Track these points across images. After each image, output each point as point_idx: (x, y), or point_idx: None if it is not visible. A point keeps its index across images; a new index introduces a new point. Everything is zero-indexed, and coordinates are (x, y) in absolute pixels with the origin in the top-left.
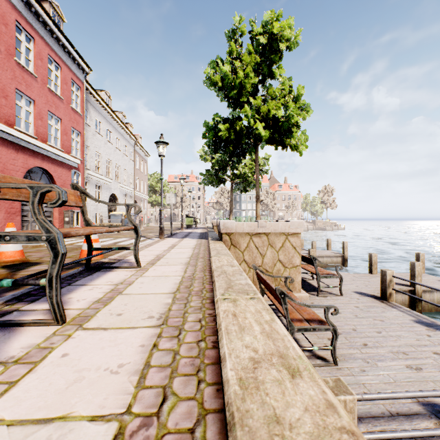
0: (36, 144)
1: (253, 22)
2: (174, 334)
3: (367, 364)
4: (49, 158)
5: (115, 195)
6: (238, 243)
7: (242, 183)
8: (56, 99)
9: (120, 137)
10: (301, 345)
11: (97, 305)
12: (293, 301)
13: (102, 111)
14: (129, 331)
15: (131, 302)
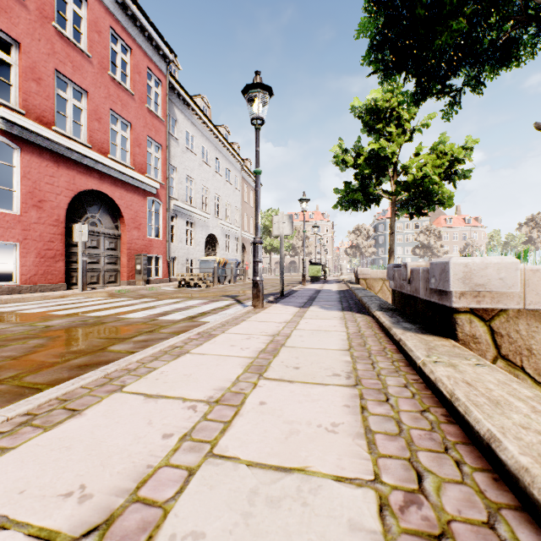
0: (86, 155)
1: None
2: None
3: None
4: (112, 178)
5: (215, 236)
6: (532, 351)
7: (412, 202)
8: (122, 93)
9: (221, 157)
10: None
11: None
12: None
13: (195, 121)
14: None
15: None
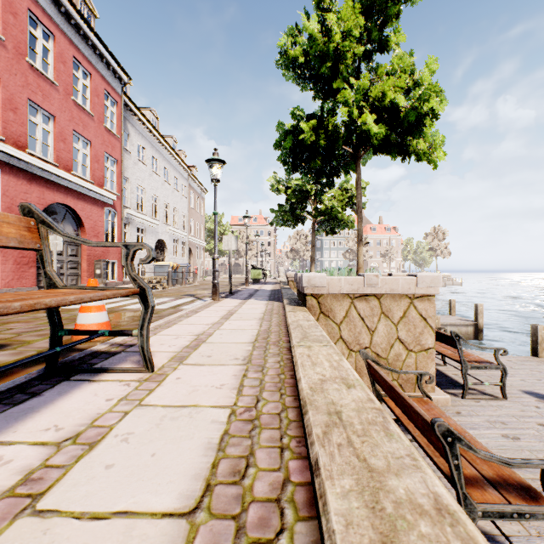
0: (55, 173)
1: None
2: None
3: None
4: (75, 192)
5: (163, 241)
6: (332, 310)
7: (328, 223)
8: (83, 115)
9: (170, 167)
10: None
11: None
12: (472, 451)
13: (146, 134)
14: None
15: None
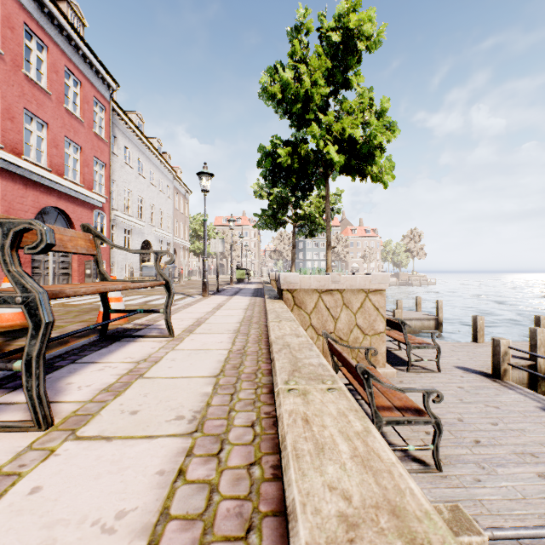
0: (49, 178)
1: (322, 16)
2: (212, 450)
3: (482, 470)
4: (67, 195)
5: (149, 242)
6: (304, 302)
7: (307, 226)
8: (74, 122)
9: (155, 169)
10: (389, 441)
11: (104, 396)
12: (380, 383)
13: (132, 137)
14: (144, 442)
15: (154, 390)
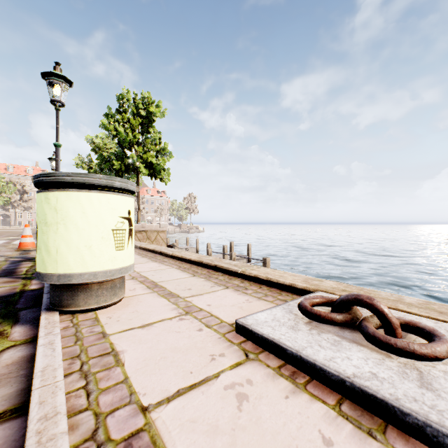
0: None
1: (136, 94)
2: None
3: None
4: None
5: None
6: None
7: None
8: None
9: None
10: None
11: None
12: None
13: None
14: None
15: None
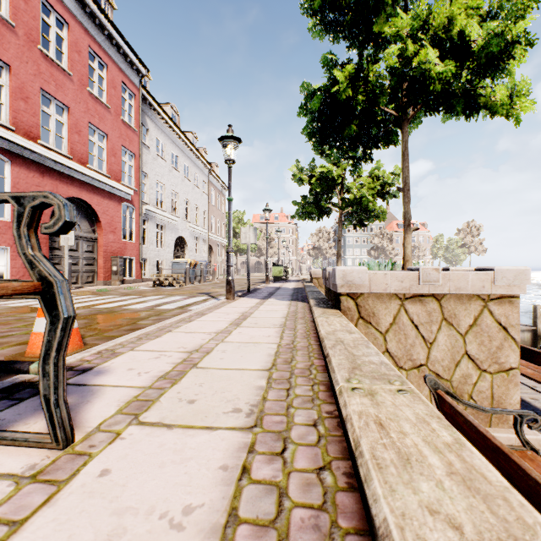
0: (69, 166)
1: None
2: None
3: None
4: (90, 186)
5: (184, 238)
6: (375, 314)
7: (355, 215)
8: (99, 107)
9: (190, 163)
10: None
11: None
12: None
13: (165, 129)
14: None
15: None
